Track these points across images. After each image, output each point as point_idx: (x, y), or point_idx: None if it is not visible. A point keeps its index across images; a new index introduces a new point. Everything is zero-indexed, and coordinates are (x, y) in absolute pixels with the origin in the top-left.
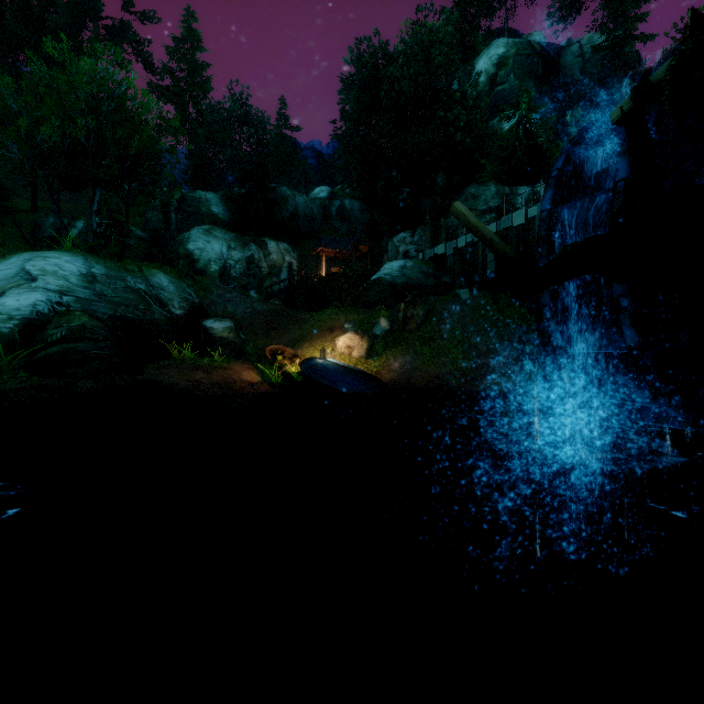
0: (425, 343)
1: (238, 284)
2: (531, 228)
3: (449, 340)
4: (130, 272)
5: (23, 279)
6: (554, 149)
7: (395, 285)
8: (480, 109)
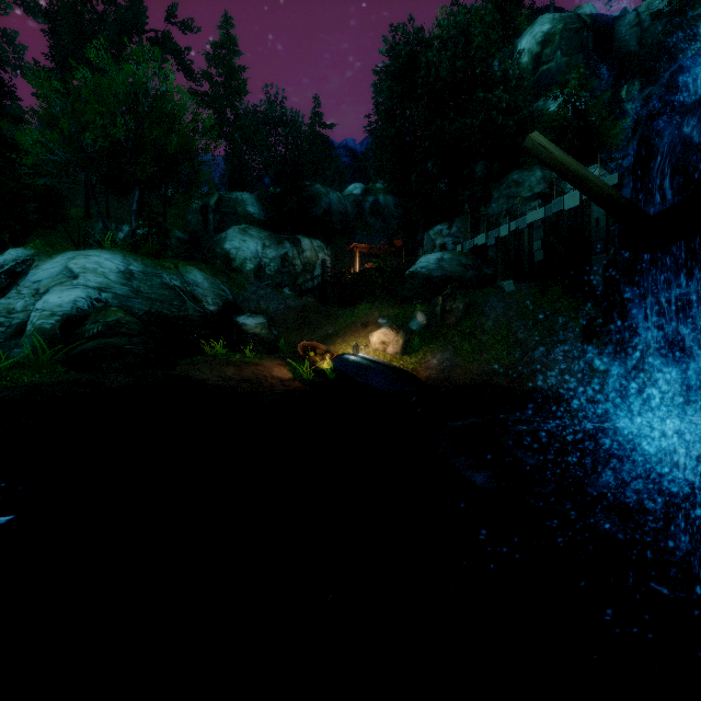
0: (465, 339)
1: (272, 282)
2: (586, 210)
3: (492, 335)
4: (166, 269)
5: (66, 277)
6: (609, 127)
7: (432, 278)
8: (523, 90)
